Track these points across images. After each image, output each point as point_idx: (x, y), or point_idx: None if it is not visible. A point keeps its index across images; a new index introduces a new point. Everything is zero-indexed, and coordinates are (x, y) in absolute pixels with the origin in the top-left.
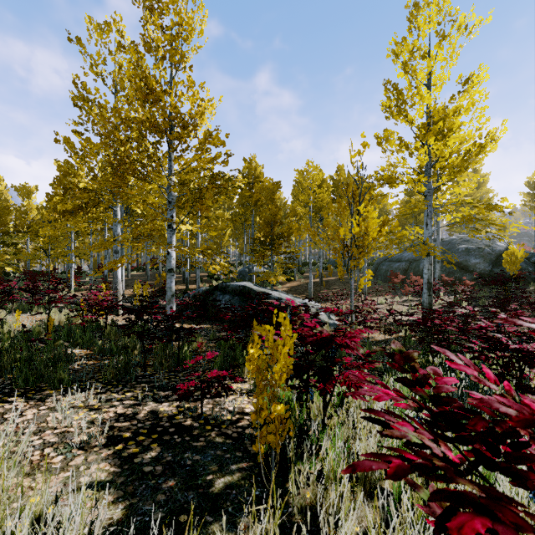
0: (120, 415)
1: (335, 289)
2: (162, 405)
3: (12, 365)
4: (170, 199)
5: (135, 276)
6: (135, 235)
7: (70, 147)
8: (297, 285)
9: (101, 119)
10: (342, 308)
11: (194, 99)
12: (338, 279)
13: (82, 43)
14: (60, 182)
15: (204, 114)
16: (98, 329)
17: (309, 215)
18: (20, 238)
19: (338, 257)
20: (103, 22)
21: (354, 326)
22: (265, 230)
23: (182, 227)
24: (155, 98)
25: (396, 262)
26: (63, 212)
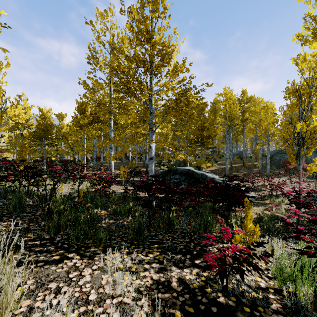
0: (157, 282)
1: (242, 172)
2: (185, 272)
3: (66, 224)
4: (151, 110)
5: (115, 163)
6: (135, 133)
7: (86, 86)
8: (214, 169)
9: (113, 56)
10: (254, 185)
11: (169, 40)
12: (242, 165)
13: (93, 24)
14: (79, 110)
15: (174, 51)
16: (105, 195)
17: (226, 123)
18: (59, 142)
19: (289, 147)
20: (104, 10)
21: (273, 199)
22: (197, 133)
23: (156, 130)
24: (149, 36)
25: (287, 154)
26: (80, 126)
